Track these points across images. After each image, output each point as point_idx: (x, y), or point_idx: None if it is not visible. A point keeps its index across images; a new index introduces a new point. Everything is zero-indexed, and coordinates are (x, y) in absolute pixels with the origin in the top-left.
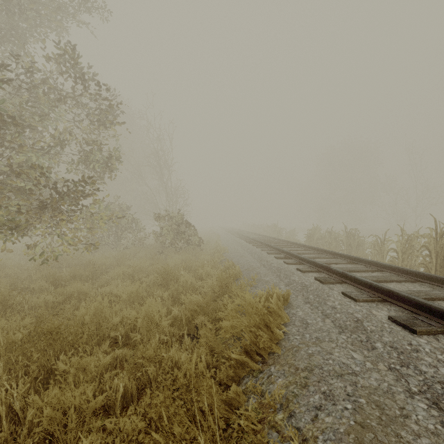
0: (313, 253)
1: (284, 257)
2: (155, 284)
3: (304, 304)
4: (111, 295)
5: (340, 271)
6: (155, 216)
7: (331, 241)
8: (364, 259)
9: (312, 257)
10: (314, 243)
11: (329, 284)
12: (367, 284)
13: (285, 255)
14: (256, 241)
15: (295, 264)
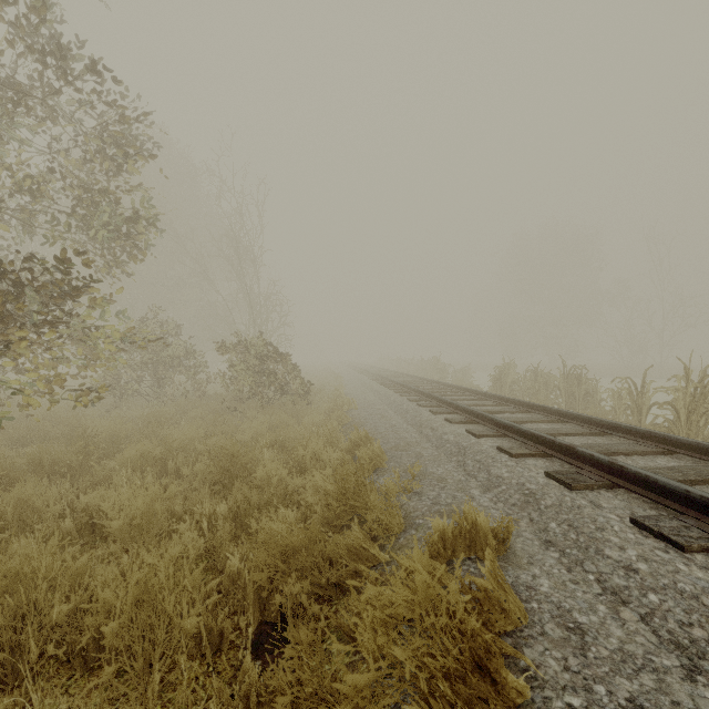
0: (515, 411)
1: (466, 421)
2: (207, 480)
3: (544, 551)
4: (99, 513)
5: (606, 460)
6: (224, 343)
7: (539, 388)
8: (629, 427)
9: (518, 419)
10: (507, 391)
11: (584, 491)
12: (688, 498)
13: (466, 416)
14: (406, 388)
15: (490, 437)
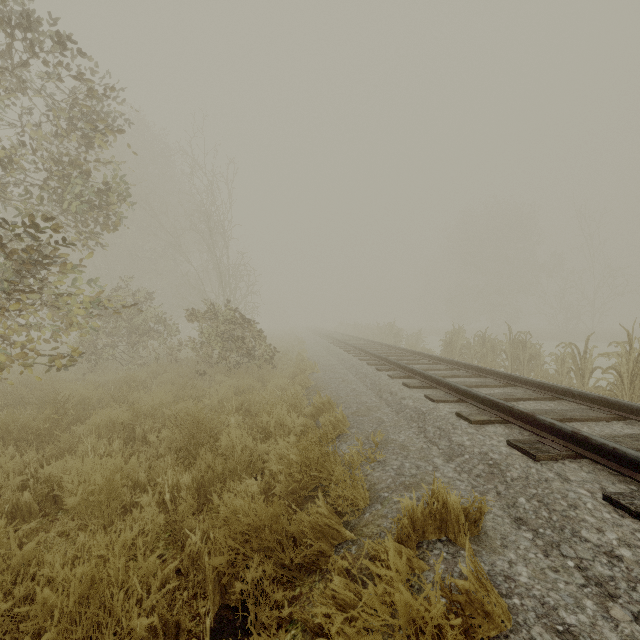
0: (468, 376)
1: (423, 386)
2: (173, 447)
3: (517, 530)
4: (61, 484)
5: (569, 430)
6: (193, 311)
7: (487, 352)
8: (581, 393)
9: (472, 384)
10: (457, 355)
11: (549, 462)
12: None
13: (423, 381)
14: (364, 352)
15: (448, 402)
